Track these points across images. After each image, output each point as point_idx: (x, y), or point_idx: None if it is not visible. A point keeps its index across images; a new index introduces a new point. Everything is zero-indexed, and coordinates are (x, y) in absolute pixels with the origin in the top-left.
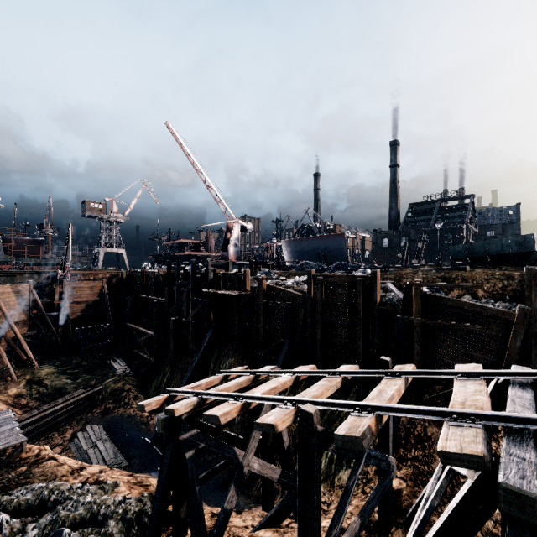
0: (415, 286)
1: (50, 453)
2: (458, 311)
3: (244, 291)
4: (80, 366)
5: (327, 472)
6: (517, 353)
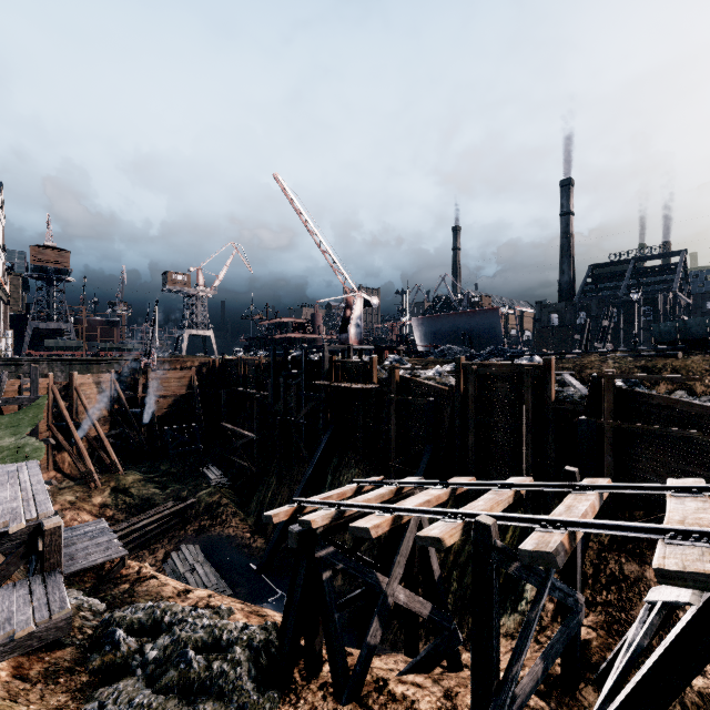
0: (606, 378)
1: (152, 571)
2: (667, 412)
3: (371, 384)
4: (169, 473)
5: None
6: None
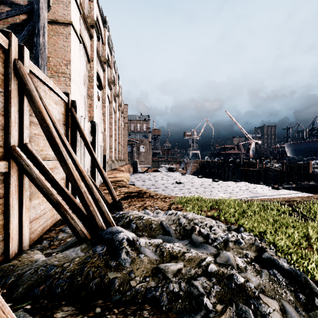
0: None
1: None
2: None
3: (256, 168)
4: None
5: None
6: None
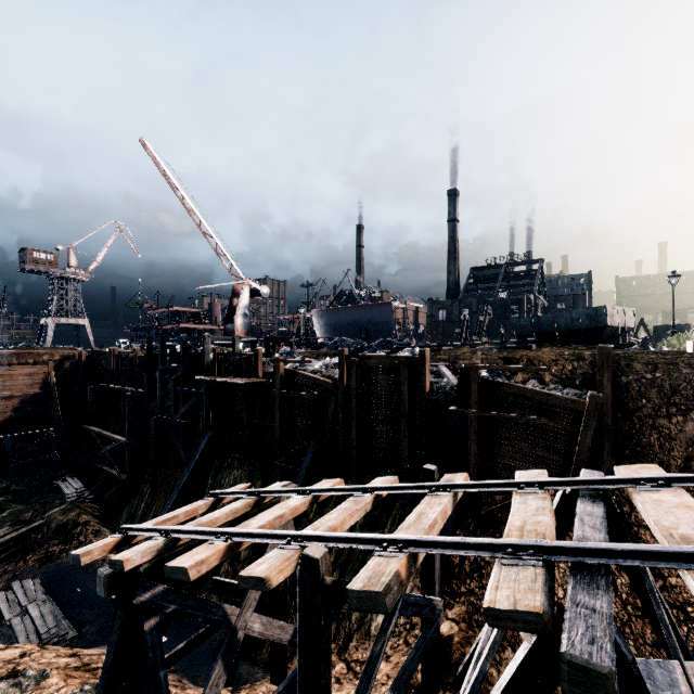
0: (472, 370)
1: None
2: (522, 401)
3: (255, 378)
4: (8, 492)
5: (362, 618)
6: (588, 451)
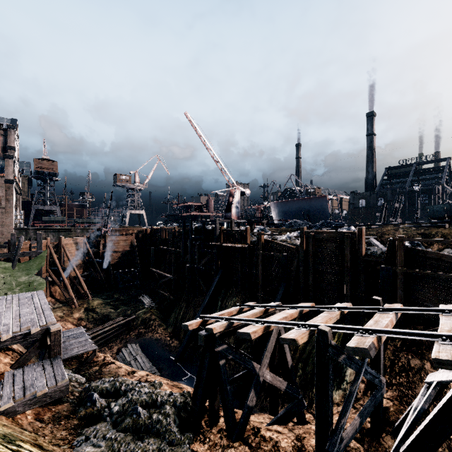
0: (398, 241)
1: (111, 359)
2: (439, 263)
3: (245, 244)
4: (119, 299)
5: None
6: None
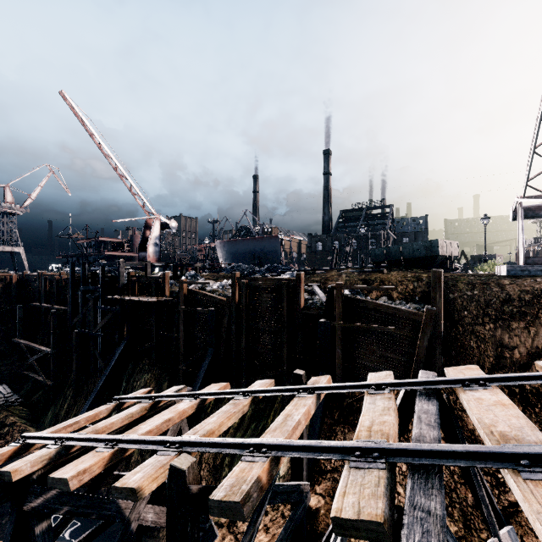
0: (337, 289)
1: None
2: (375, 313)
3: (163, 297)
4: None
5: None
6: (424, 352)
